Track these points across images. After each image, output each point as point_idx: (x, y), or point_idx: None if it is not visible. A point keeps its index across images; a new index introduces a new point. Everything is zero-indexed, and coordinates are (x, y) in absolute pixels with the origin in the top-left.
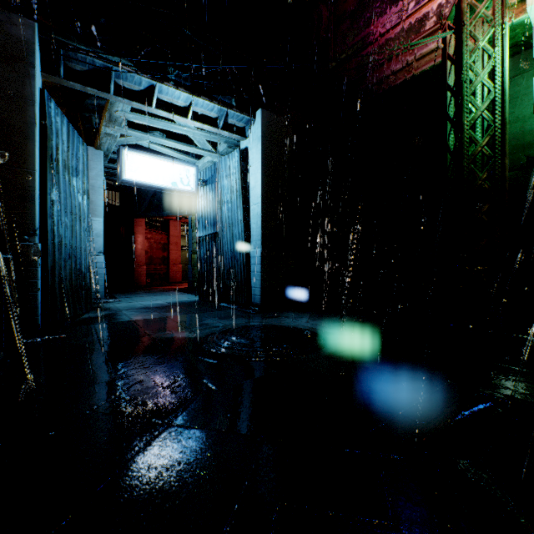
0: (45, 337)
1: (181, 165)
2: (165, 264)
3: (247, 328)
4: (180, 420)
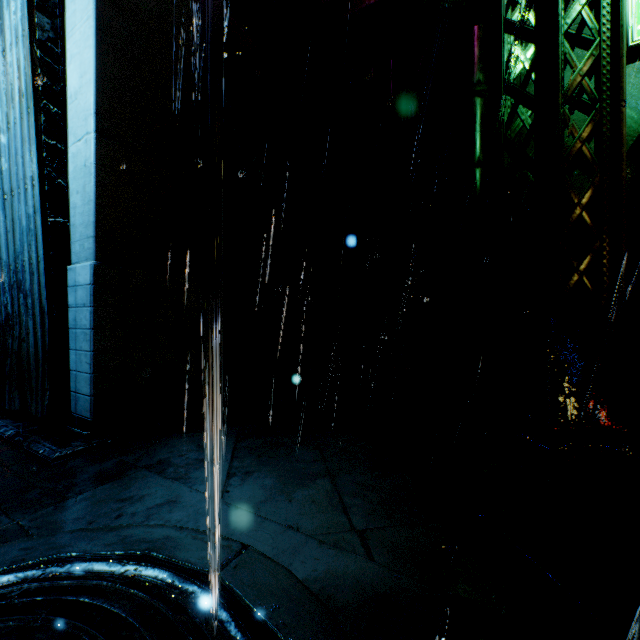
0: None
1: None
2: None
3: None
4: None
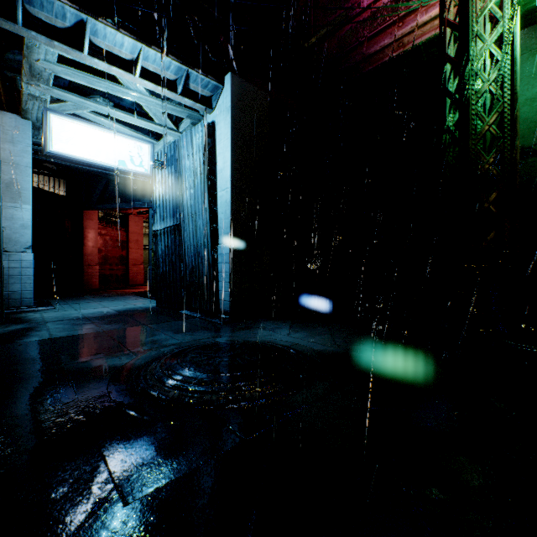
0: None
1: (131, 140)
2: (124, 264)
3: (208, 349)
4: None
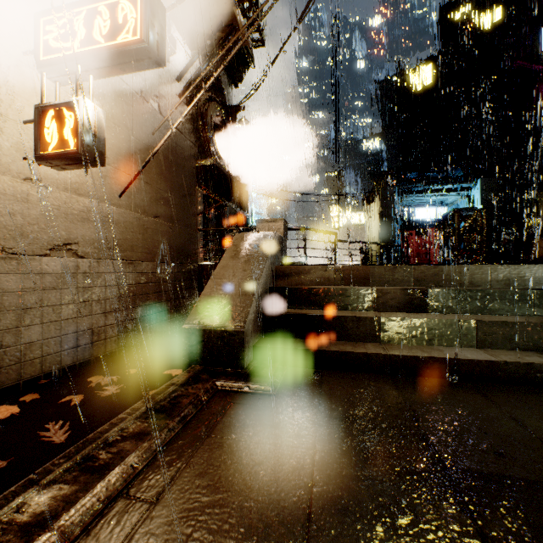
0: None
1: (439, 208)
2: (426, 257)
3: None
4: None
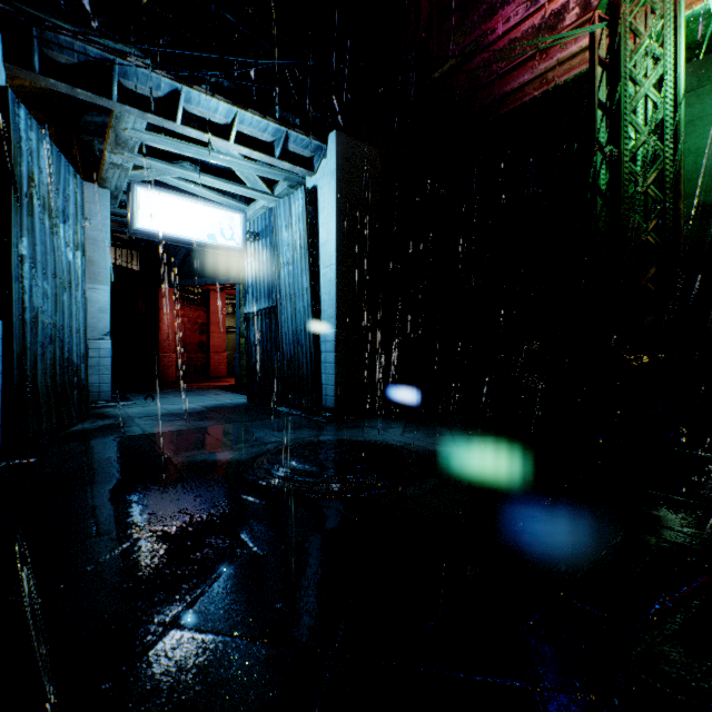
0: (3, 463)
1: (221, 210)
2: (204, 351)
3: (314, 446)
4: (191, 617)
